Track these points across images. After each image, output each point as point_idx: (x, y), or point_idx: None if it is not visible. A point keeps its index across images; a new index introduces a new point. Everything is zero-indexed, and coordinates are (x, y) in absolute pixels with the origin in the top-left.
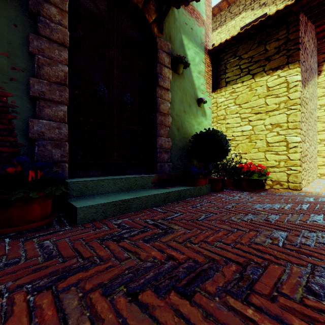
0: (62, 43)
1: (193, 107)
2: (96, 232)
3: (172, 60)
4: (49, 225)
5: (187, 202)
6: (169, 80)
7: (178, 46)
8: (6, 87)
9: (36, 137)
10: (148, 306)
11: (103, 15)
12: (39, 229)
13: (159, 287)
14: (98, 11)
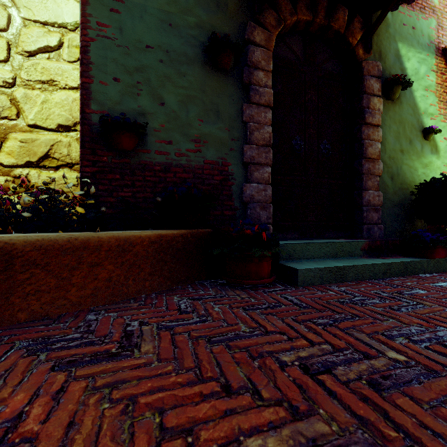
0: (267, 105)
1: (415, 143)
2: (326, 295)
3: (383, 84)
4: (271, 284)
5: (421, 279)
6: (380, 113)
7: (392, 61)
8: (227, 158)
9: (248, 201)
10: (445, 354)
11: (299, 58)
12: (266, 286)
13: (446, 345)
14: (293, 56)
